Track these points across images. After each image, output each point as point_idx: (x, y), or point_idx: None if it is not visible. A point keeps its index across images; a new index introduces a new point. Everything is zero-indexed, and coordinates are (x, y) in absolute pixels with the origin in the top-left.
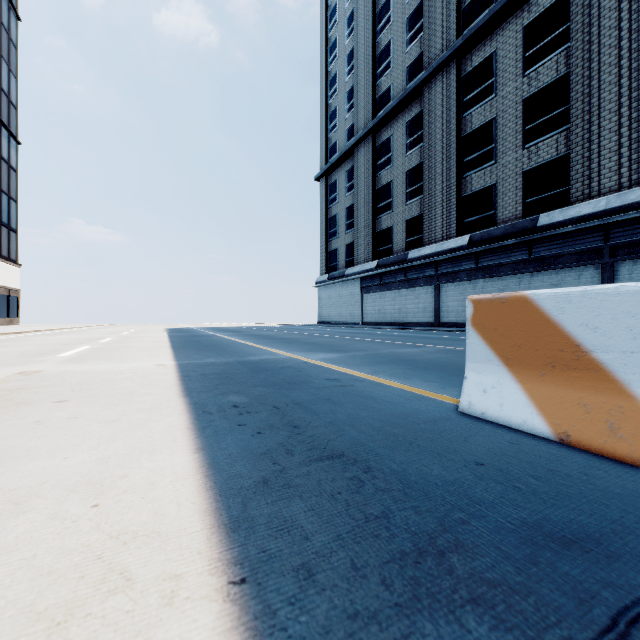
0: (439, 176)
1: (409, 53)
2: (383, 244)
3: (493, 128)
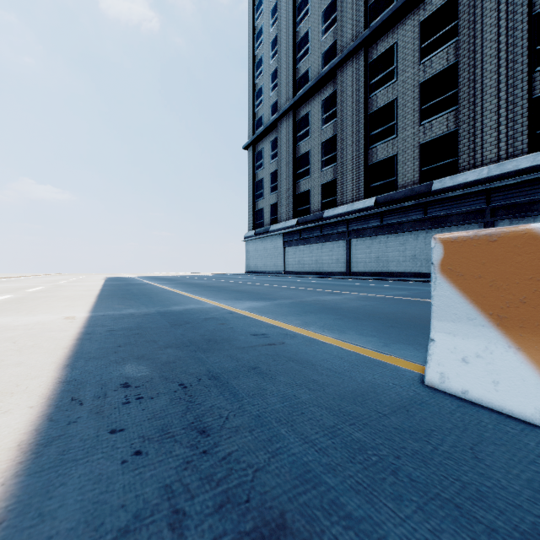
0: (350, 147)
1: (324, 41)
2: (302, 205)
3: (395, 107)
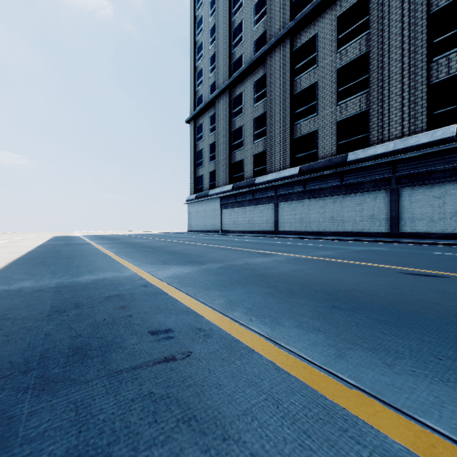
0: (277, 123)
1: (256, 31)
2: (237, 172)
3: (316, 89)
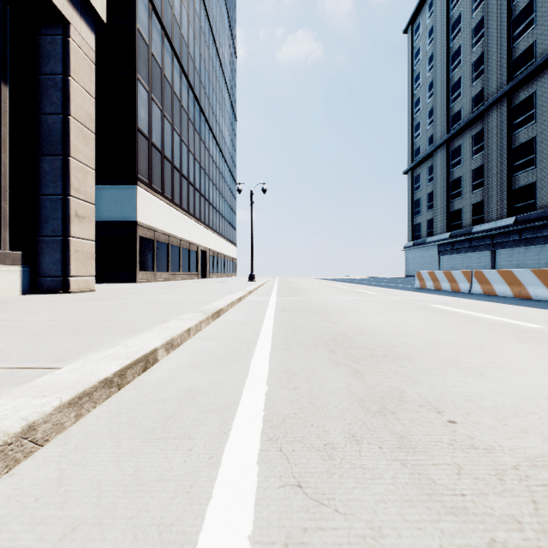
0: (494, 175)
1: (474, 87)
2: (455, 220)
3: (533, 144)
